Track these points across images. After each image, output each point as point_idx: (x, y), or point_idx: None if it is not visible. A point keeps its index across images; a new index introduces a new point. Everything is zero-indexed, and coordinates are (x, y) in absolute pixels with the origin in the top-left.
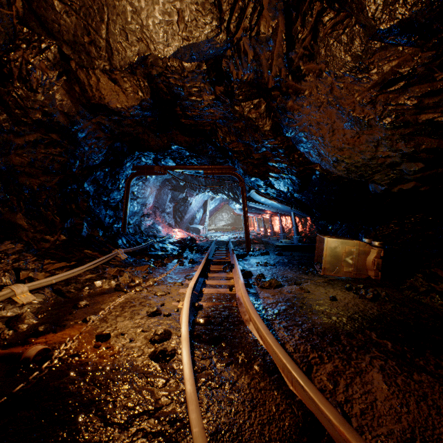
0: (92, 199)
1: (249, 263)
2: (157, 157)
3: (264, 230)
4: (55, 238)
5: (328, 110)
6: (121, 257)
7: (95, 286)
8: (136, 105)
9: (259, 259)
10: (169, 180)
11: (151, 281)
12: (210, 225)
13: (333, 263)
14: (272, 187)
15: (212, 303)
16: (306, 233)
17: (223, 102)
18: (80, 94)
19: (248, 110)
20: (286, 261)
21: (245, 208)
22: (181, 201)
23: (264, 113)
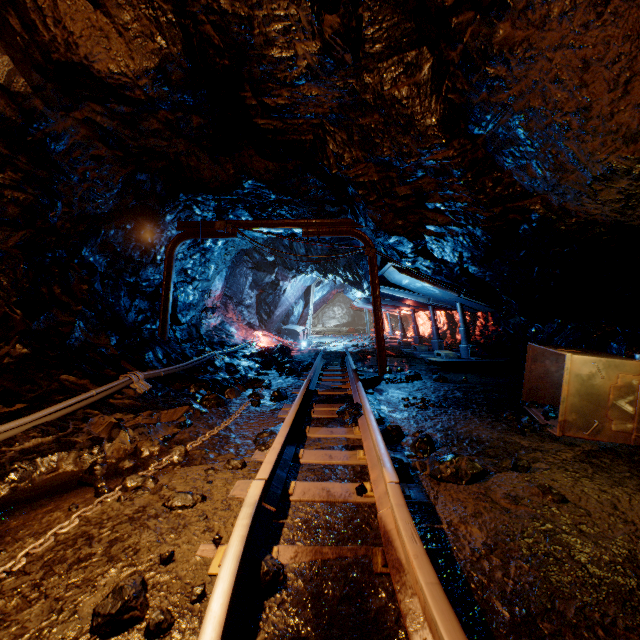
0: (101, 279)
1: (388, 399)
2: (221, 206)
3: (401, 333)
4: (4, 351)
5: (633, 7)
6: (137, 389)
7: (36, 471)
8: (151, 68)
9: (405, 389)
10: (250, 253)
11: (176, 453)
12: (316, 325)
13: (585, 410)
14: (426, 256)
15: (310, 551)
16: (477, 339)
17: (338, 60)
18: (26, 38)
19: (393, 78)
20: (460, 397)
21: (376, 294)
22: (269, 288)
23: (428, 83)
